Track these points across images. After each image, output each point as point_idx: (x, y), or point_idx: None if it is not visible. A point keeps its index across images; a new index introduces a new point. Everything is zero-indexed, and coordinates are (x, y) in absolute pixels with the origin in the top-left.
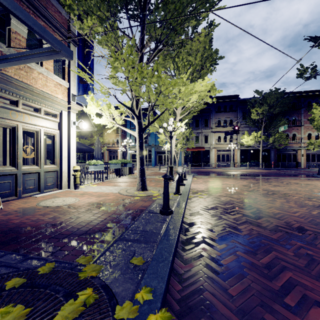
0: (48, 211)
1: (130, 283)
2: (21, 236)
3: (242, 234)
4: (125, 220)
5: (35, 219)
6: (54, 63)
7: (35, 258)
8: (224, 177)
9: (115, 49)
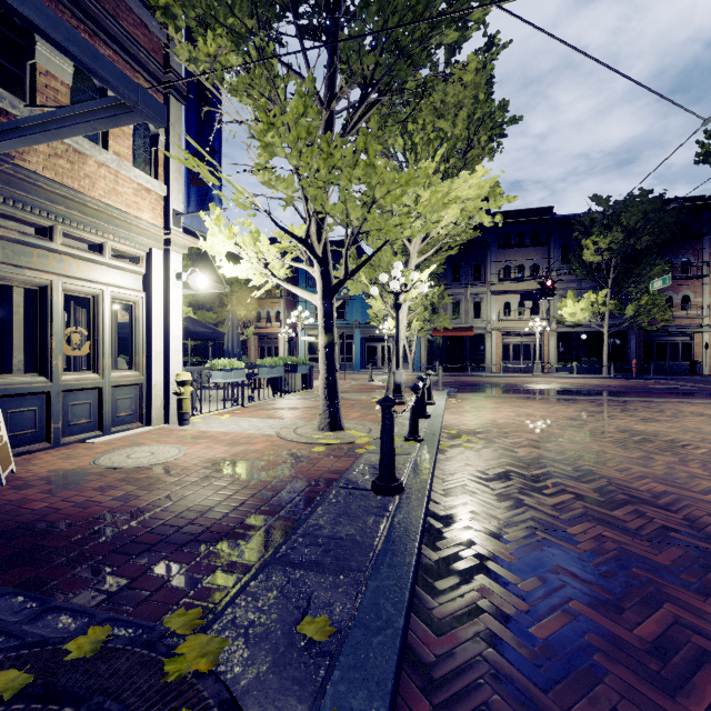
0: (114, 479)
1: (296, 697)
2: (44, 544)
3: (579, 551)
4: (290, 507)
5: (82, 499)
6: (134, 141)
7: (67, 609)
8: (521, 397)
9: (269, 105)
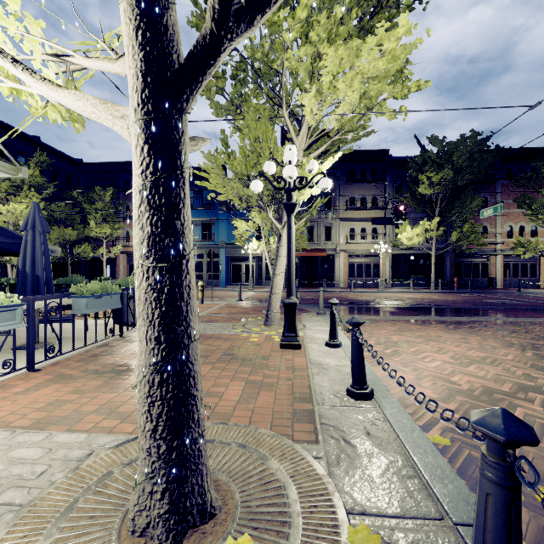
0: None
1: None
2: None
3: None
4: None
5: None
6: None
7: None
8: (406, 320)
9: None
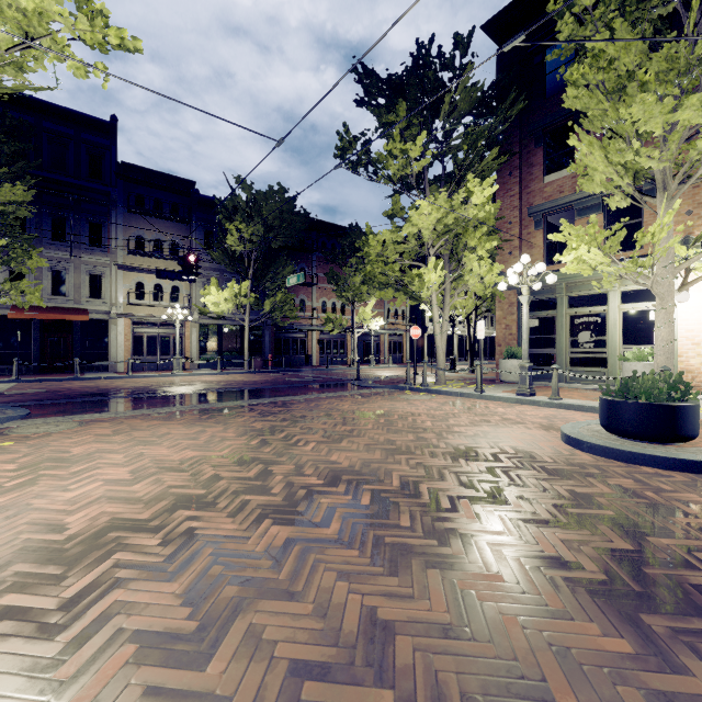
0: None
1: None
2: None
3: None
4: None
5: None
6: None
7: None
8: (153, 413)
9: None
